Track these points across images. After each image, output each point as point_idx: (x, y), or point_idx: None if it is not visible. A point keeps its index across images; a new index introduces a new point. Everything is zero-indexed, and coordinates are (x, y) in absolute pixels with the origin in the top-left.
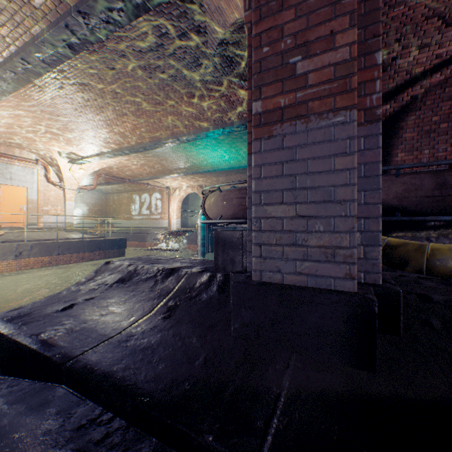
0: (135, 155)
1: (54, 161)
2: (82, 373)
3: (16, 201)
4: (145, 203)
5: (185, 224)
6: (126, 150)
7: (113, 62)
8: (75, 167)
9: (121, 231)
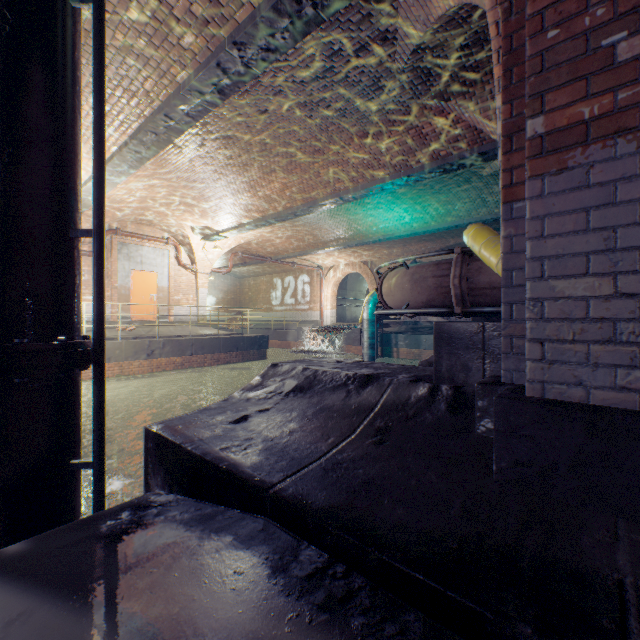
0: (280, 225)
1: (186, 239)
2: (295, 505)
3: (146, 289)
4: (288, 288)
5: (342, 318)
6: (271, 219)
7: (266, 103)
8: (208, 245)
9: (259, 326)
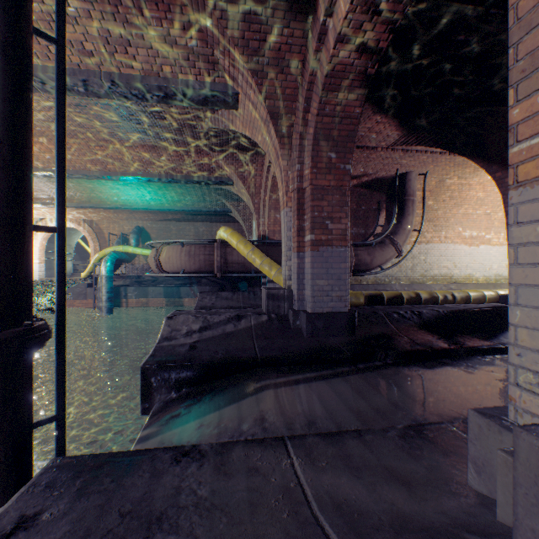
0: None
1: None
2: (272, 358)
3: None
4: None
5: (50, 272)
6: None
7: (92, 104)
8: None
9: None
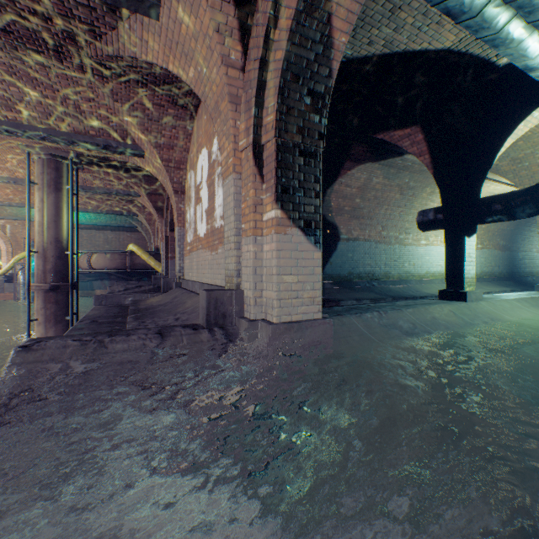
0: None
1: None
2: None
3: None
4: None
5: None
6: None
7: None
8: None
9: None
